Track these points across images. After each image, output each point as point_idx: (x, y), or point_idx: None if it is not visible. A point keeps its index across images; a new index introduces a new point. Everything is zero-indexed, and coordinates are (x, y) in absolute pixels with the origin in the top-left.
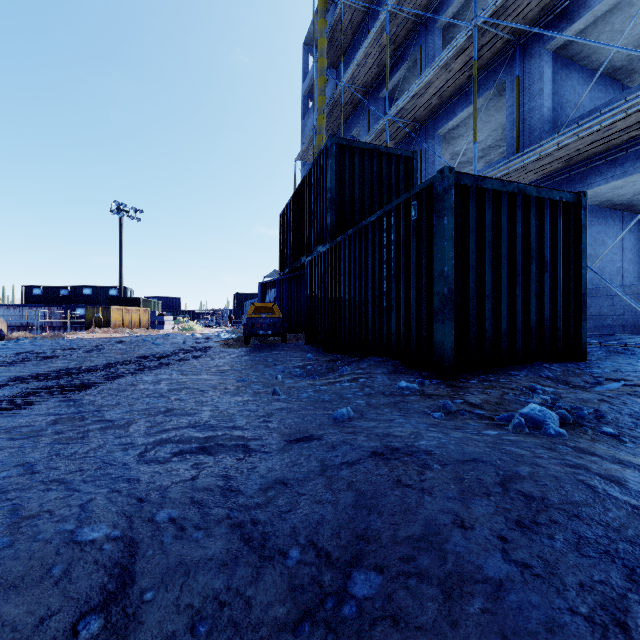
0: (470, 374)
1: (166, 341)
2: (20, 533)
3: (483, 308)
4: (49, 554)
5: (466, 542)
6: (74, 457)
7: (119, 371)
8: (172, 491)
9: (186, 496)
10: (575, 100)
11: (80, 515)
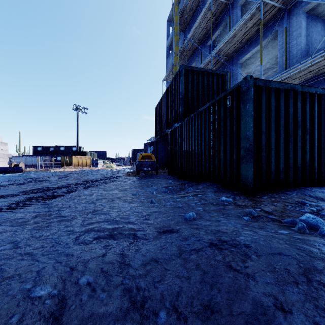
0: (262, 193)
1: (98, 173)
2: None
3: (269, 155)
4: (13, 306)
5: (288, 324)
6: (41, 238)
7: (73, 188)
8: (90, 263)
9: (98, 267)
10: (319, 39)
11: (36, 278)
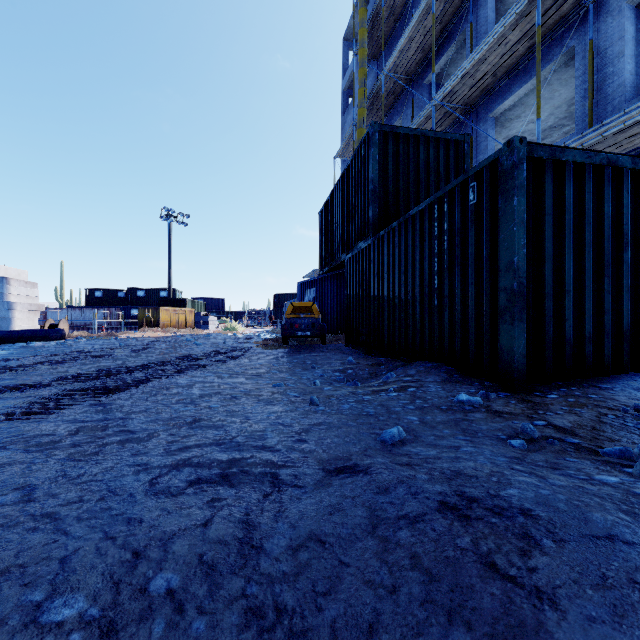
0: (546, 386)
1: (207, 341)
2: None
3: (562, 306)
4: None
5: None
6: (80, 480)
7: (156, 372)
8: (177, 542)
9: (193, 551)
10: None
11: (57, 576)
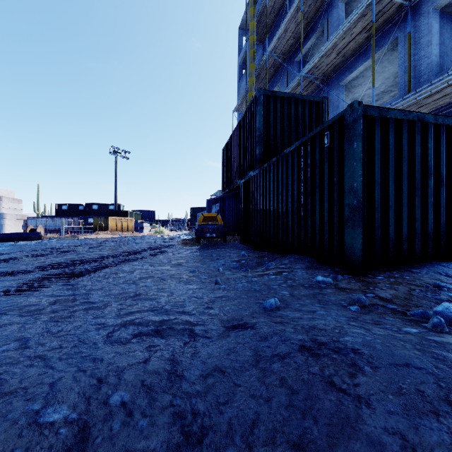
0: (376, 271)
1: (143, 241)
2: None
3: (387, 216)
4: (12, 436)
5: None
6: (59, 334)
7: (108, 262)
8: (127, 373)
9: (138, 379)
10: None
11: (48, 394)
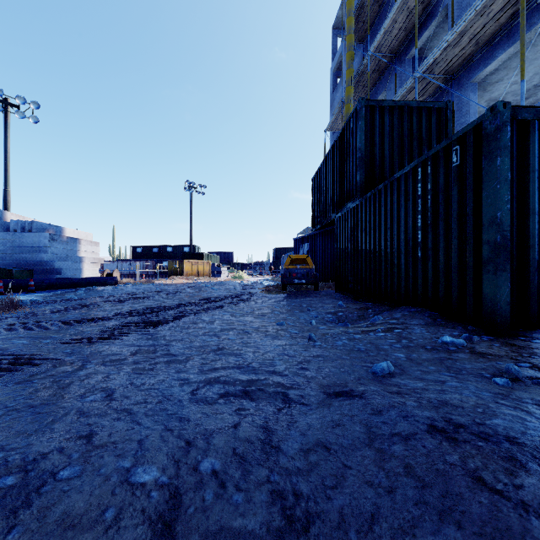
0: (530, 332)
1: (221, 287)
2: (89, 463)
3: None
4: (106, 493)
5: None
6: (142, 388)
7: (185, 311)
8: (216, 437)
9: (228, 445)
10: None
11: (137, 452)
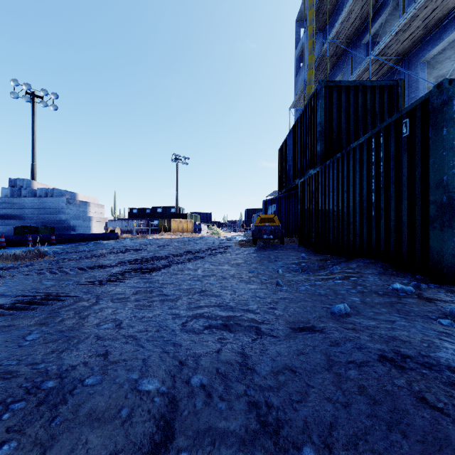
0: None
1: (202, 241)
2: (107, 374)
3: None
4: (121, 396)
5: None
6: (143, 320)
7: (174, 260)
8: (203, 359)
9: (213, 366)
10: None
11: (142, 368)
